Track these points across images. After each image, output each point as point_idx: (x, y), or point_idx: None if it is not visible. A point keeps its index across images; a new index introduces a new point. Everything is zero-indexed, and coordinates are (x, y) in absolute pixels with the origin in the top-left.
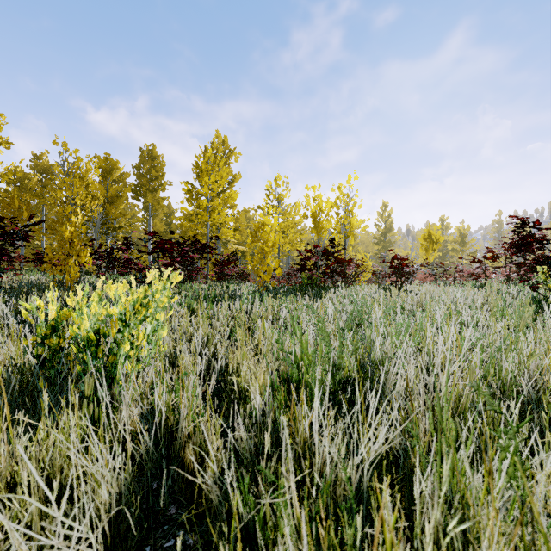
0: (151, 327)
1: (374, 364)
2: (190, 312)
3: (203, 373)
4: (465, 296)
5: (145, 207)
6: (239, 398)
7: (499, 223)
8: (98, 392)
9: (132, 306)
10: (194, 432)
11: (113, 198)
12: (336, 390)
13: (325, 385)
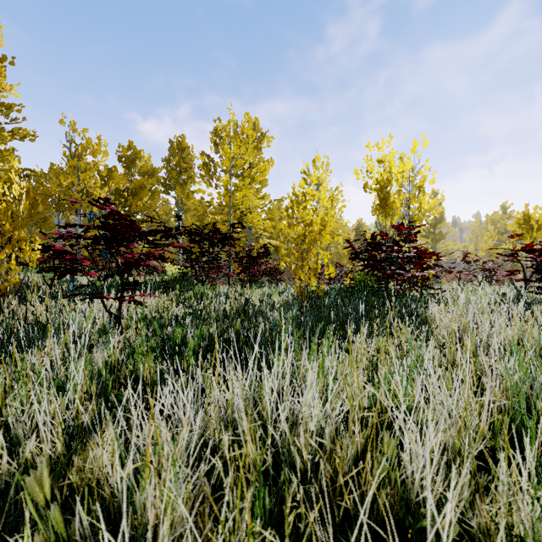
0: None
1: None
2: None
3: None
4: None
5: (177, 203)
6: None
7: None
8: None
9: None
10: None
11: (136, 189)
12: None
13: None
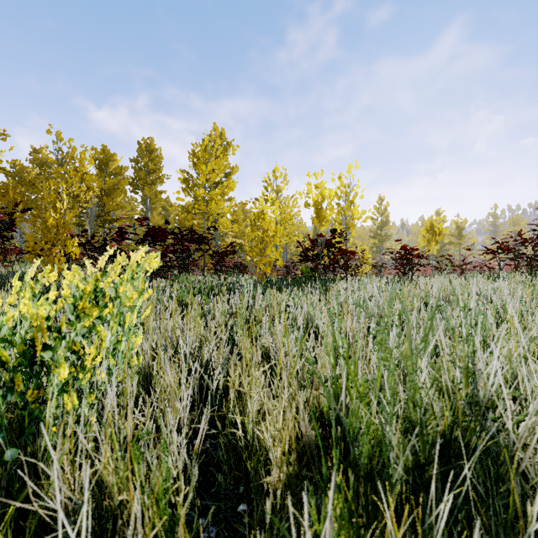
0: (111, 335)
1: (485, 408)
2: (181, 308)
3: (192, 396)
4: (495, 289)
5: (143, 201)
6: (244, 441)
7: (495, 216)
8: (5, 453)
9: (71, 304)
10: (167, 534)
11: (110, 190)
12: (426, 460)
13: (409, 453)
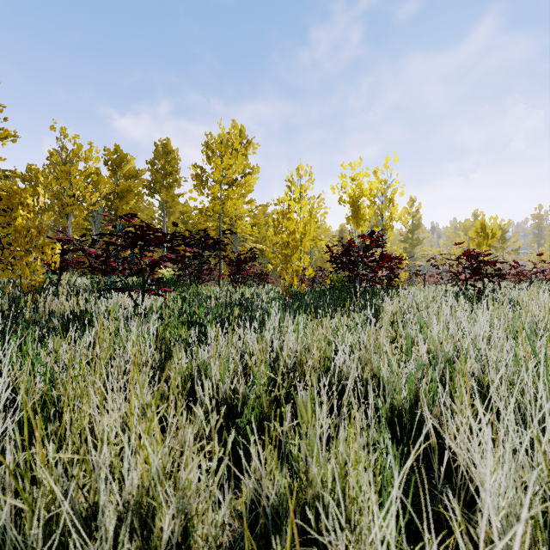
0: None
1: None
2: (149, 366)
3: None
4: None
5: (161, 206)
6: None
7: (539, 218)
8: None
9: None
10: None
11: (123, 193)
12: None
13: None
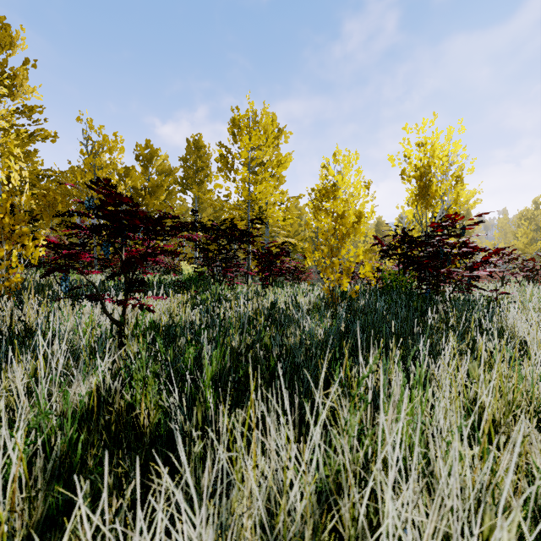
0: None
1: None
2: None
3: None
4: None
5: (194, 202)
6: None
7: None
8: None
9: None
10: None
11: (153, 188)
12: None
13: None
